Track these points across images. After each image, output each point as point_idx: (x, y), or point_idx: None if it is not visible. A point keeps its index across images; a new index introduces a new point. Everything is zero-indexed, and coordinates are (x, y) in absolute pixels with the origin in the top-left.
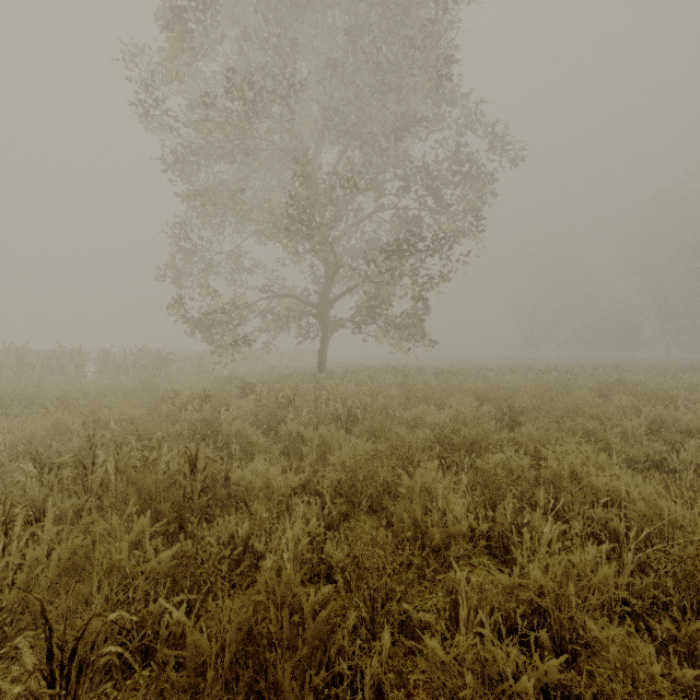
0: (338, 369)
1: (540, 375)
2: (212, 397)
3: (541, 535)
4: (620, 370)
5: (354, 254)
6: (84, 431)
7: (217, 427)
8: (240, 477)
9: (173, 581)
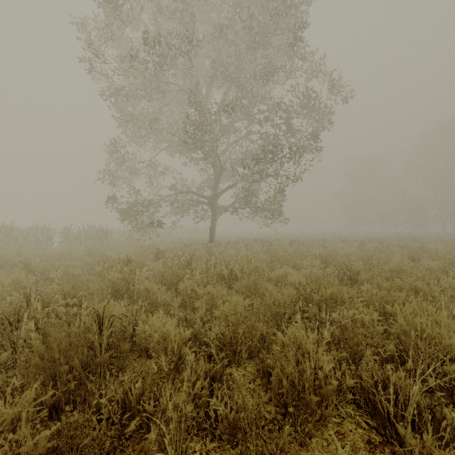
0: (223, 240)
1: (364, 245)
2: (133, 260)
3: (408, 395)
4: (417, 241)
5: (234, 162)
6: (20, 291)
7: (132, 284)
8: (142, 329)
9: (60, 451)
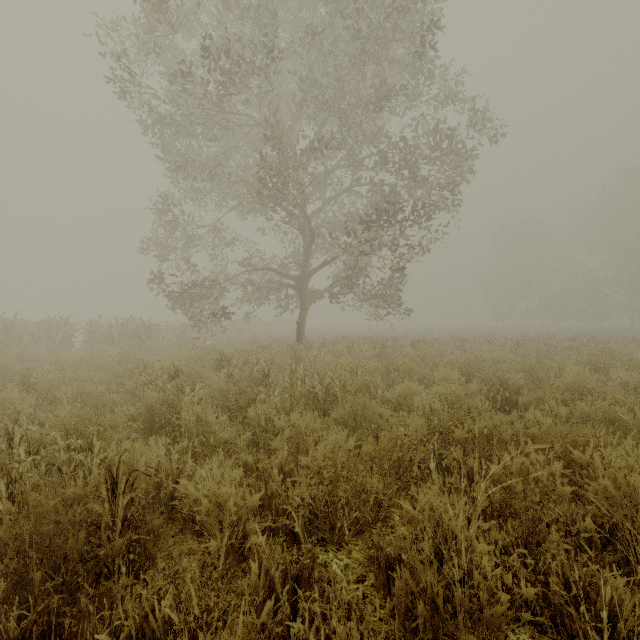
0: (316, 339)
1: (521, 347)
2: (184, 371)
3: (634, 624)
4: (598, 341)
5: (332, 227)
6: None
7: (178, 409)
8: (185, 489)
9: None
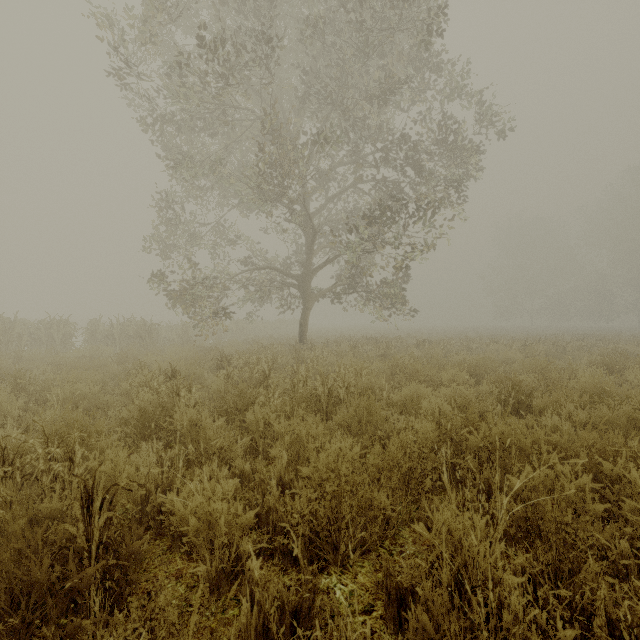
0: (319, 338)
1: (530, 347)
2: (182, 372)
3: None
4: (608, 341)
5: (335, 225)
6: None
7: (172, 412)
8: (173, 504)
9: None
